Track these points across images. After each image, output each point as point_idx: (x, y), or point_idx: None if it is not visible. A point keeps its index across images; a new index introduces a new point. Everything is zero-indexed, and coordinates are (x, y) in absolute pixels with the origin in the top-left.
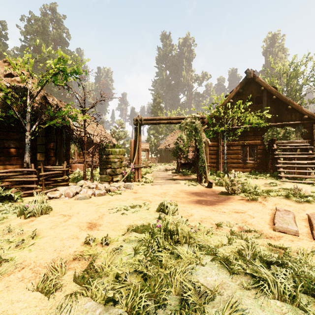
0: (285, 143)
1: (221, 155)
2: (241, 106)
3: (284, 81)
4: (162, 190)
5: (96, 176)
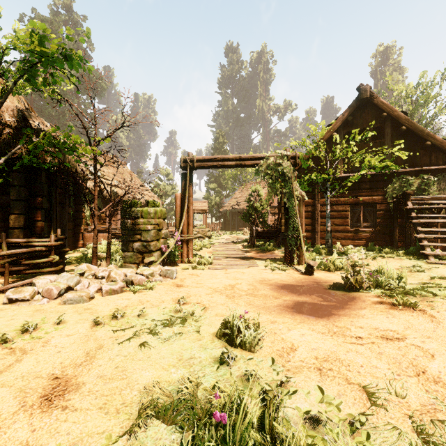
0: (427, 200)
1: (319, 220)
2: (356, 138)
3: (409, 110)
4: (228, 280)
5: (116, 254)
